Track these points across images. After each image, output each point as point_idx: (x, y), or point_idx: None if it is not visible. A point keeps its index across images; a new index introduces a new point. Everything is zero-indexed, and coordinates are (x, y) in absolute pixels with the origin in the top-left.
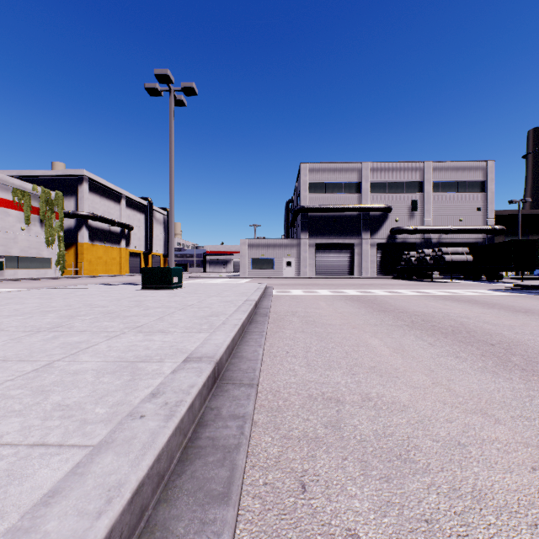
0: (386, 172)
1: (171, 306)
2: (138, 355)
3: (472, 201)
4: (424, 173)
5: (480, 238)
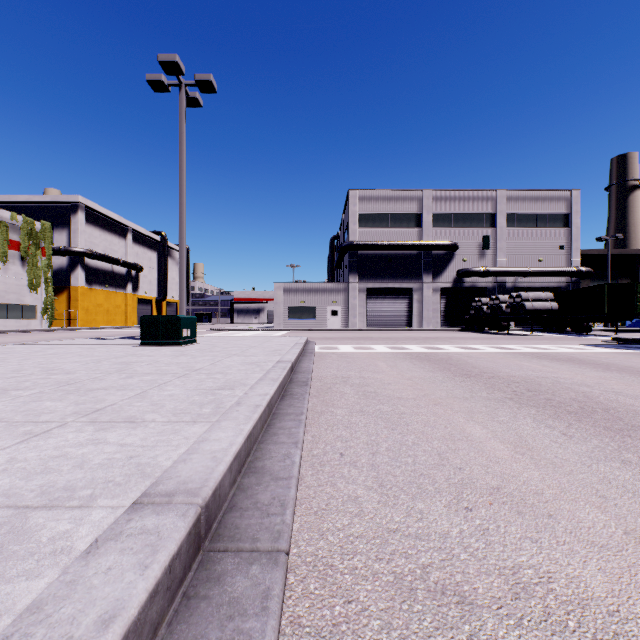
0: (451, 202)
1: (169, 371)
2: (49, 486)
3: (554, 238)
4: (497, 203)
5: (563, 282)
